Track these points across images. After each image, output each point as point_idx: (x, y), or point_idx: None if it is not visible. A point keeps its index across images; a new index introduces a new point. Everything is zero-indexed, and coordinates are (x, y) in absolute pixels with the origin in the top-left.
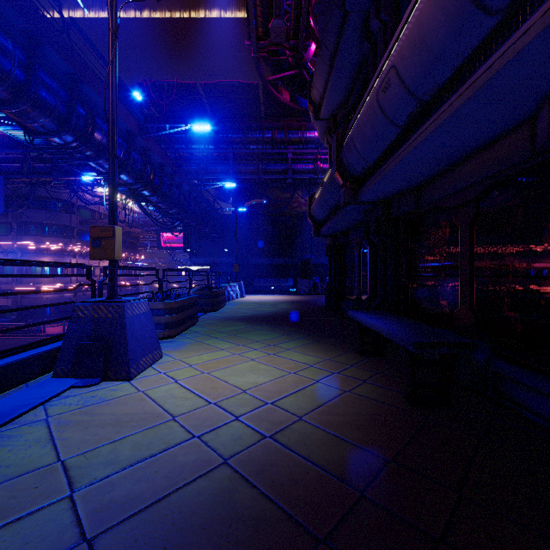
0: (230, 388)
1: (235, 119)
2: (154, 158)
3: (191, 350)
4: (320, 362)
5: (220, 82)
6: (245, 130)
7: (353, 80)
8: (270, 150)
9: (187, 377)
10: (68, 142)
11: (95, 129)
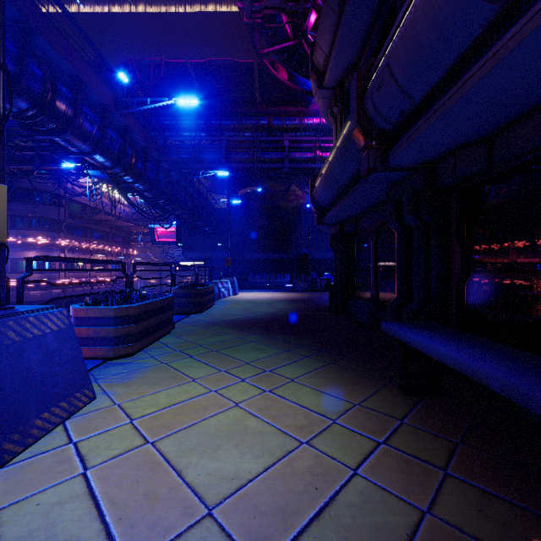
0: (183, 500)
1: (228, 104)
2: (136, 140)
3: (146, 381)
4: (346, 411)
5: (211, 61)
6: (239, 116)
7: (368, 30)
8: (265, 138)
9: (111, 457)
10: (22, 109)
11: (57, 95)
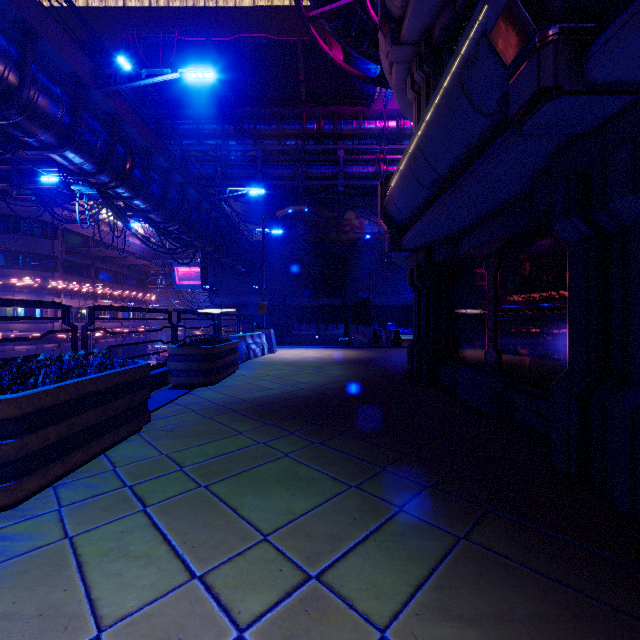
0: None
1: (264, 101)
2: (132, 137)
3: None
4: None
5: (241, 39)
6: (279, 118)
7: None
8: (313, 146)
9: None
10: None
11: None
